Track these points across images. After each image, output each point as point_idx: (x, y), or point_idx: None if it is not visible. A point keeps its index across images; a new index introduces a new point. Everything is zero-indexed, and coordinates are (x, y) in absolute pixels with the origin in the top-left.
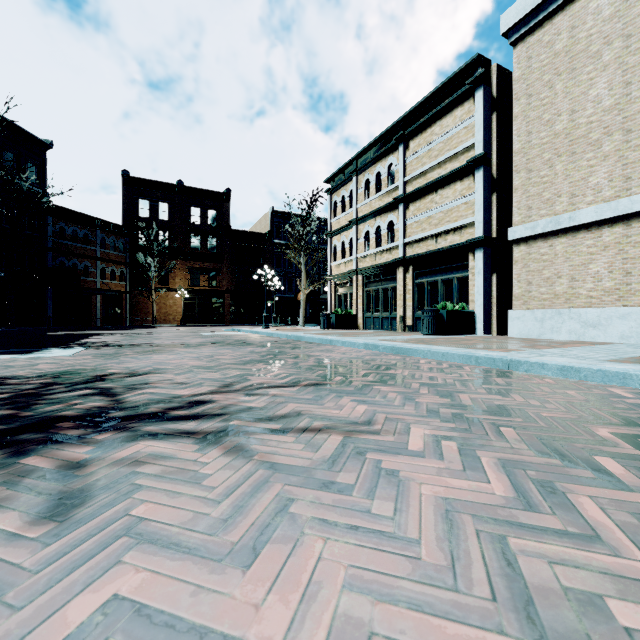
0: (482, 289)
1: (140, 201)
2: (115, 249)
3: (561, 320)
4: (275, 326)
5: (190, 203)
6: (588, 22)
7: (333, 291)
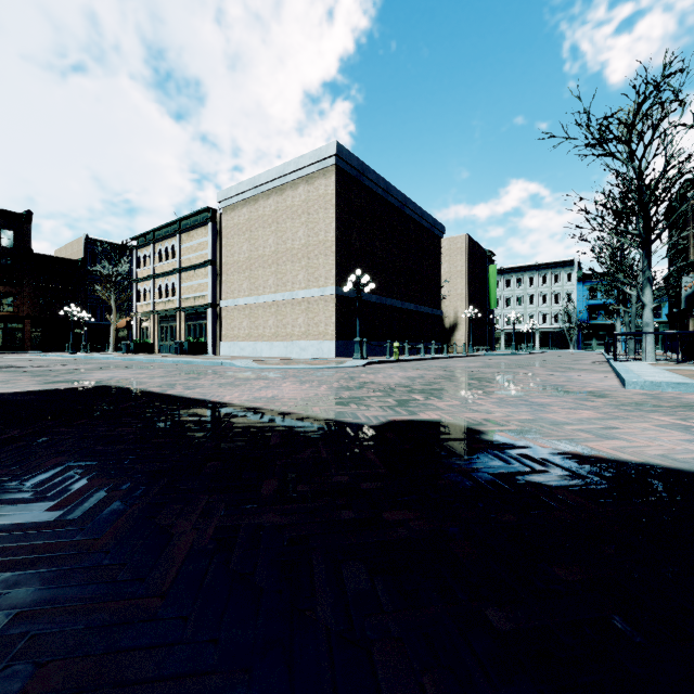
0: (211, 331)
1: None
2: None
3: (235, 347)
4: (85, 352)
5: None
6: (243, 217)
7: (138, 325)
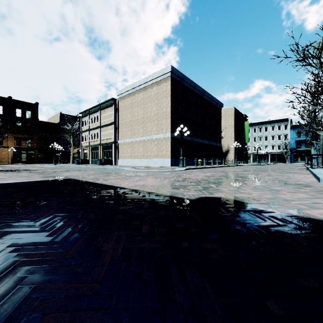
0: (114, 154)
1: None
2: None
3: (124, 161)
4: (60, 164)
5: (16, 107)
6: (128, 102)
7: (82, 151)
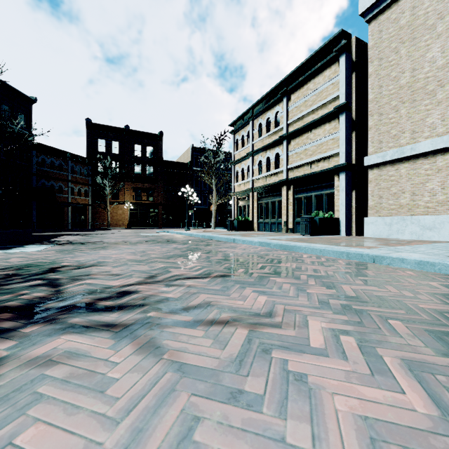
0: (345, 202)
1: (99, 140)
2: (81, 174)
3: (405, 224)
4: (194, 229)
5: (134, 141)
6: (425, 3)
7: (235, 204)
